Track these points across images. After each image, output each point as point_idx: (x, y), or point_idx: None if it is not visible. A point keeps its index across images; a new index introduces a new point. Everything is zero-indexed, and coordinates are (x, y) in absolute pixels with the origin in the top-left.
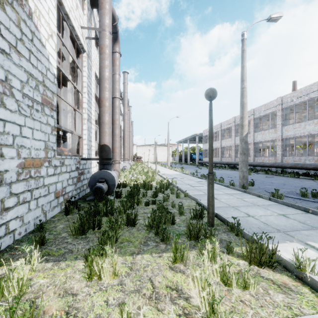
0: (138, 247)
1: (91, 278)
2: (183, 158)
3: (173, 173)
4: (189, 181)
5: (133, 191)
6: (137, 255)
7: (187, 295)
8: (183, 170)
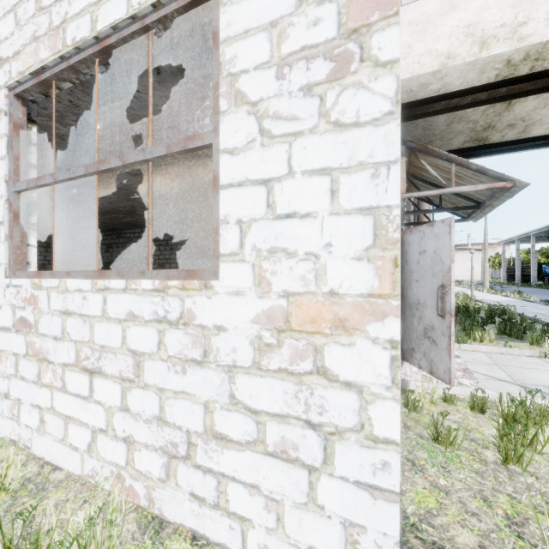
0: (497, 339)
1: (475, 341)
2: (517, 273)
3: (501, 299)
4: (538, 310)
5: (462, 311)
6: (499, 341)
7: (543, 352)
8: (523, 295)
